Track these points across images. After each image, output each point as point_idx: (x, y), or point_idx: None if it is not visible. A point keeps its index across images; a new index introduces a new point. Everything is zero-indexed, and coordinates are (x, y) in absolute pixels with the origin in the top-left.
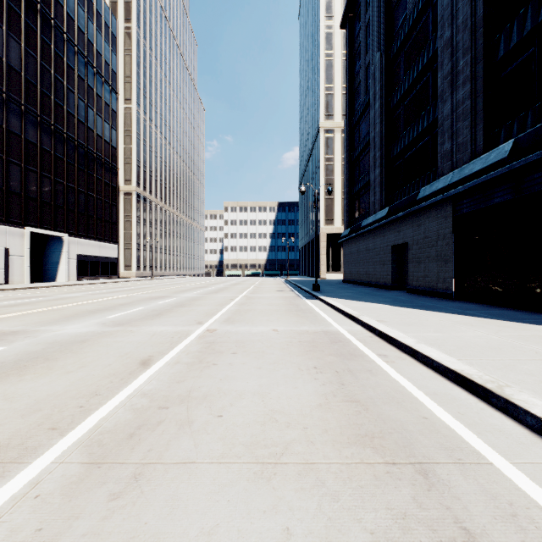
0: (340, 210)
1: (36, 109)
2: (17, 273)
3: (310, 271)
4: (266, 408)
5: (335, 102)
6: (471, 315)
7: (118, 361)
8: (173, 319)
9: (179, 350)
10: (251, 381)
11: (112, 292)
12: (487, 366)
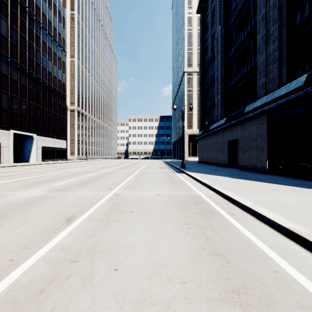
0: (196, 120)
1: (17, 60)
2: (5, 157)
3: (178, 156)
4: (152, 261)
5: (193, 57)
6: (282, 184)
7: (50, 218)
8: (94, 187)
9: (94, 209)
10: (142, 236)
11: (60, 169)
12: (309, 224)
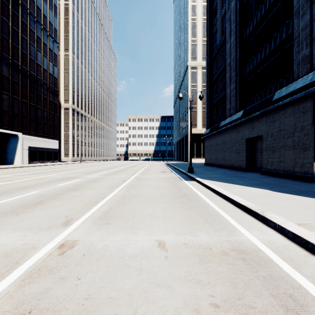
0: (200, 118)
1: None
2: None
3: (181, 157)
4: None
5: (198, 49)
6: None
7: None
8: (42, 213)
9: None
10: None
11: (37, 173)
12: None
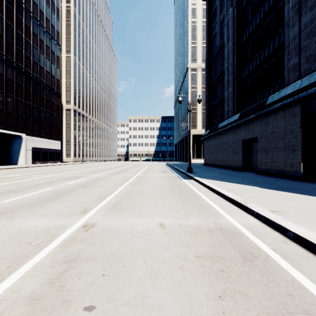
0: (200, 119)
1: (3, 51)
2: None
3: (181, 158)
4: None
5: (198, 52)
6: None
7: None
8: (61, 205)
9: (2, 291)
10: None
11: (44, 173)
12: None
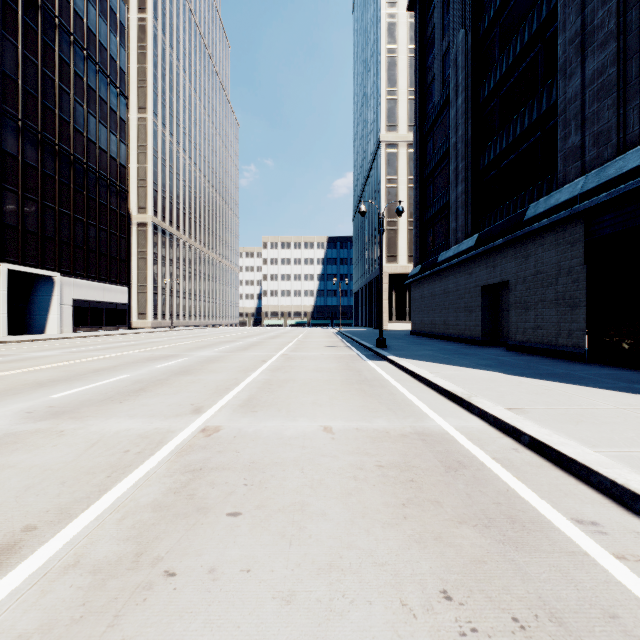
0: (405, 244)
1: (17, 112)
2: None
3: (367, 320)
4: None
5: (400, 110)
6: None
7: None
8: (155, 401)
9: (114, 499)
10: None
11: (103, 349)
12: None
